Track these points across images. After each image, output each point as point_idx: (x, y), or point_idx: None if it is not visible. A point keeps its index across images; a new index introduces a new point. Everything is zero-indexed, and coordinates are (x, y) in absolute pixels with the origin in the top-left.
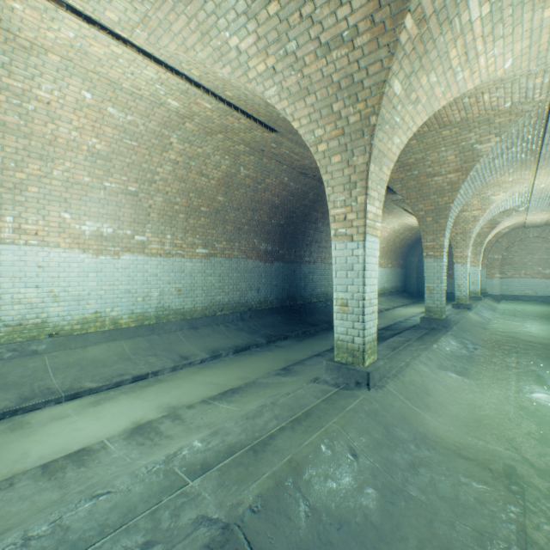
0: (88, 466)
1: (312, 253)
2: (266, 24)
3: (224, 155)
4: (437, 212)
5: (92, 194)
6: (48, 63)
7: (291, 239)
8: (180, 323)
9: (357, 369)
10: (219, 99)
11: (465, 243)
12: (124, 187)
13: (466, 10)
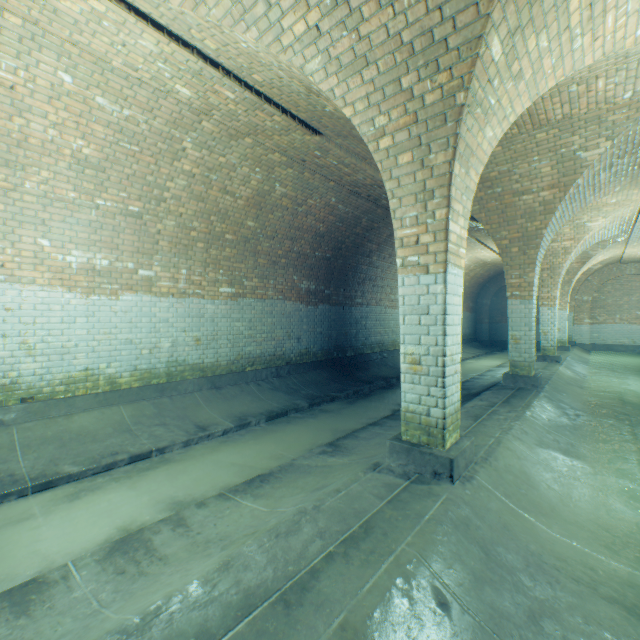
0: (32, 615)
1: (365, 293)
2: None
3: (254, 166)
4: (526, 241)
5: (80, 215)
6: (6, 27)
7: (340, 276)
8: (199, 382)
9: (434, 454)
10: (245, 85)
11: (553, 281)
12: (123, 207)
13: None
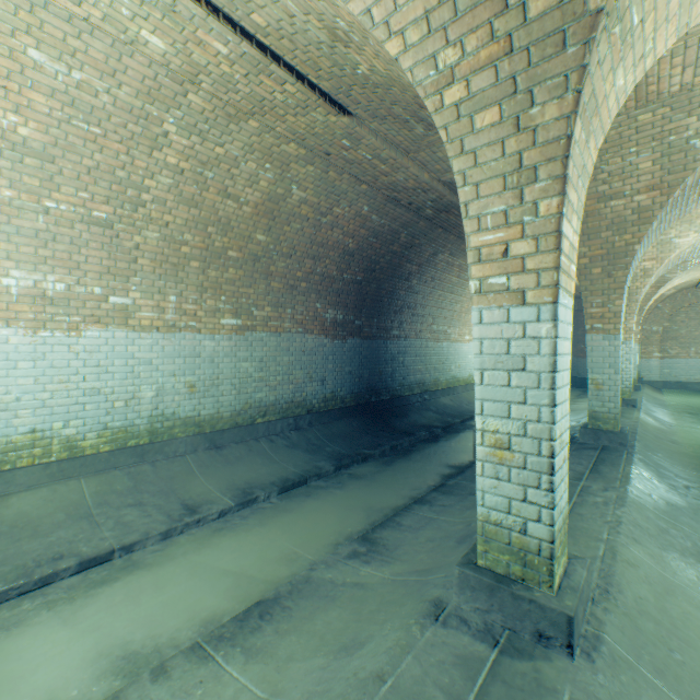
0: None
1: (403, 323)
2: None
3: (263, 161)
4: (611, 259)
5: (20, 221)
6: None
7: (373, 303)
8: (193, 440)
9: (539, 604)
10: (241, 32)
11: (629, 310)
12: (84, 211)
13: None
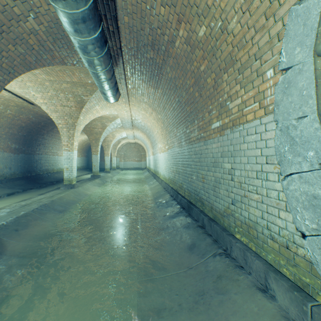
0: None
1: (41, 149)
2: (47, 95)
3: (1, 105)
4: (96, 140)
5: None
6: None
7: (30, 142)
8: None
9: (71, 184)
10: (14, 94)
11: (108, 149)
12: None
13: (96, 107)
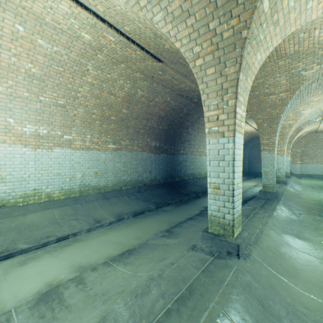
0: None
1: (185, 148)
2: None
3: (126, 80)
4: (271, 120)
5: (30, 105)
6: None
7: (172, 139)
8: (97, 195)
9: (228, 241)
10: (120, 33)
11: (283, 142)
12: (55, 101)
13: None
